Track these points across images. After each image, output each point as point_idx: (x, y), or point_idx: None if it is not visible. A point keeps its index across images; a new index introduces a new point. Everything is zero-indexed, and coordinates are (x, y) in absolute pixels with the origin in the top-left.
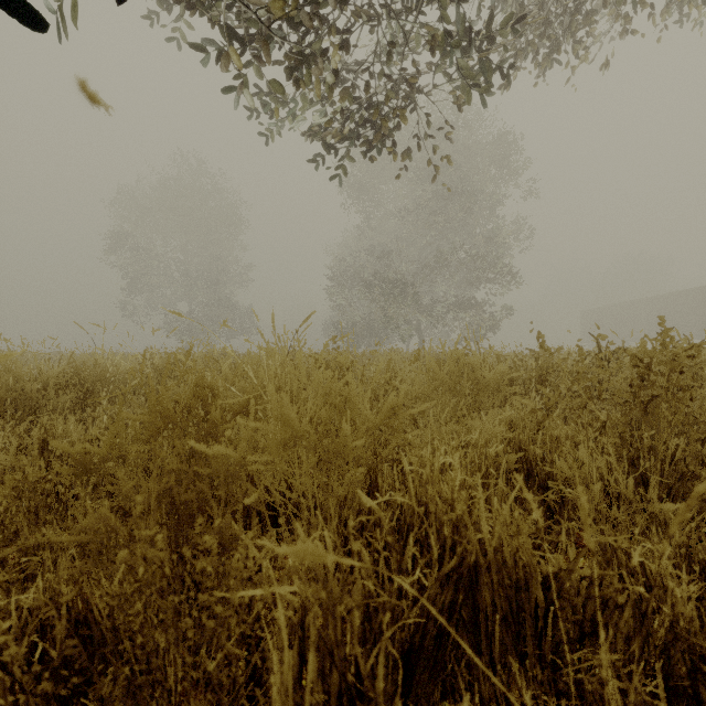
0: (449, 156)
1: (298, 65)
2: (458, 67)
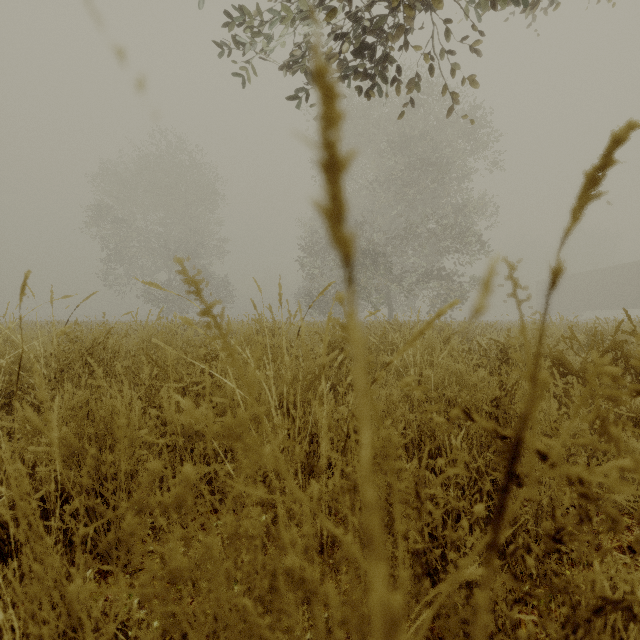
0: (473, 76)
1: None
2: None
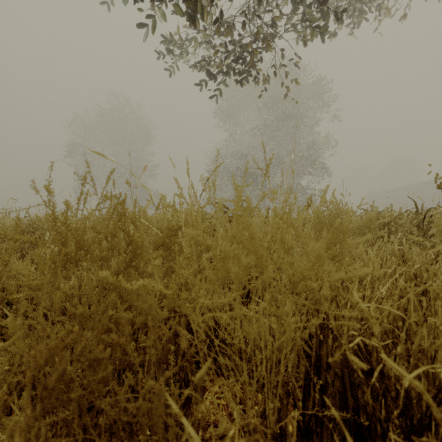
0: (296, 79)
1: (194, 8)
2: (304, 15)
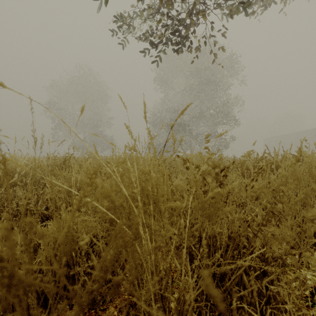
0: (223, 47)
1: None
2: None
